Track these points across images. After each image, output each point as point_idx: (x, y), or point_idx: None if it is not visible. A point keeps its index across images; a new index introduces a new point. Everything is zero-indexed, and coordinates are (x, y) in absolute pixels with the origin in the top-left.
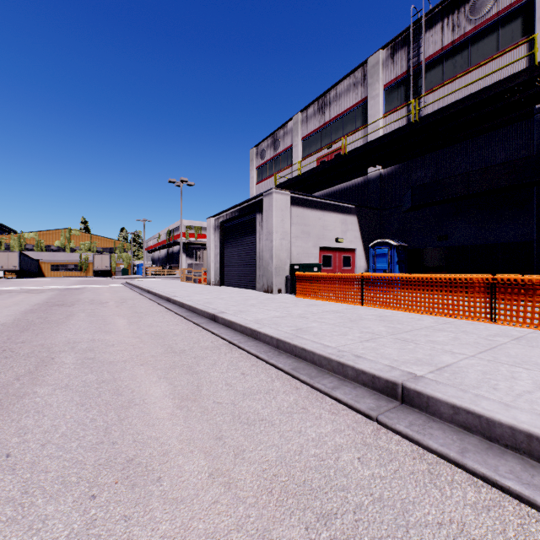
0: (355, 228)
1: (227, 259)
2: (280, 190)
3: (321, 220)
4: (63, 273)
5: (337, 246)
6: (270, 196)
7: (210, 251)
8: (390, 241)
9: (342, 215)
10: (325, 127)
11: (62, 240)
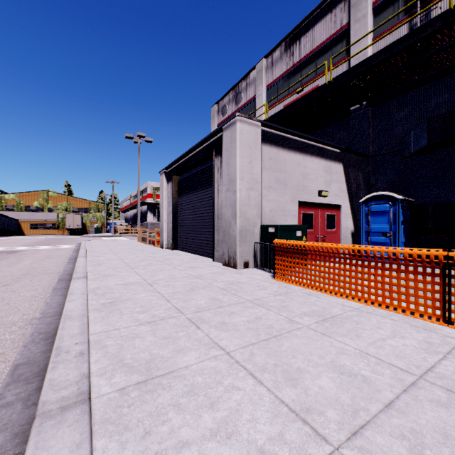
0: (341, 178)
1: (181, 218)
2: (247, 118)
3: (301, 166)
4: (42, 231)
5: (320, 201)
6: (232, 127)
7: (162, 209)
8: (393, 194)
9: (326, 161)
10: (293, 70)
11: (41, 200)
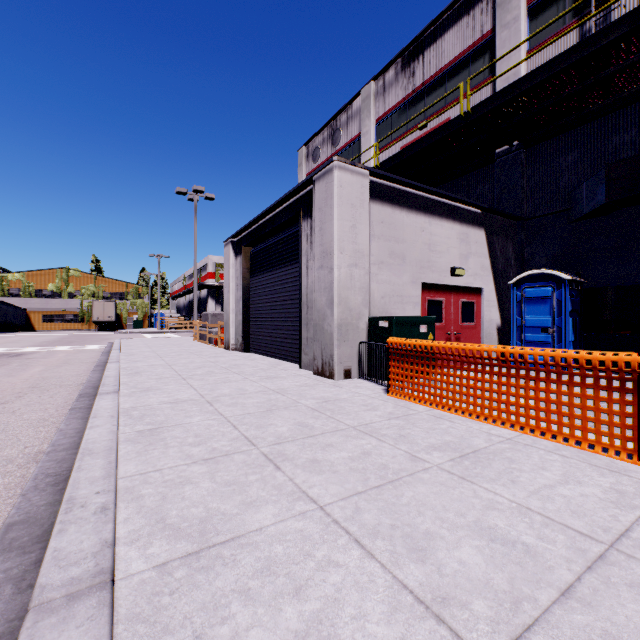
0: (482, 250)
1: (254, 307)
2: (349, 163)
3: (426, 233)
4: (59, 326)
5: (453, 283)
6: (328, 176)
7: (229, 295)
8: (557, 273)
9: (462, 226)
10: (414, 97)
11: (58, 282)
